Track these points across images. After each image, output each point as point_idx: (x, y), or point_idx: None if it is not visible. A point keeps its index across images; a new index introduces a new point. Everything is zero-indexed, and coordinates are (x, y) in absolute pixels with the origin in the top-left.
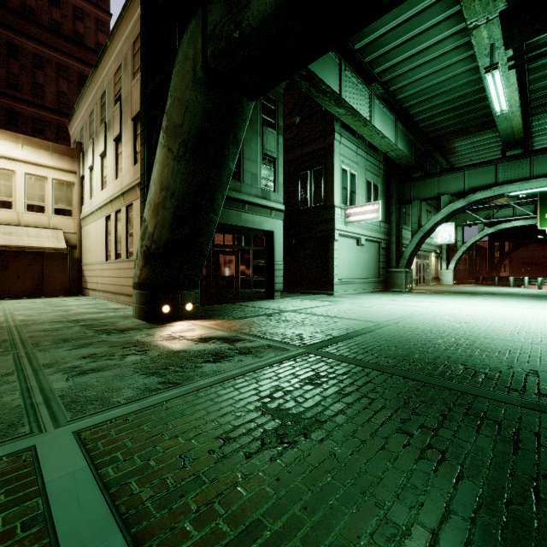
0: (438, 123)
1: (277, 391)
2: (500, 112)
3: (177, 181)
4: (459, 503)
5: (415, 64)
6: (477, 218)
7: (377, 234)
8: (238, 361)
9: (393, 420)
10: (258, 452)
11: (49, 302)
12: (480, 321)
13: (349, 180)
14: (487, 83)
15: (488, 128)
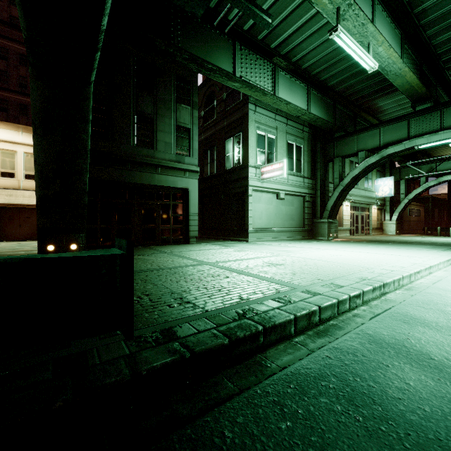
0: (352, 86)
1: None
2: (371, 70)
3: (36, 151)
4: None
5: (305, 36)
6: (420, 171)
7: (300, 189)
8: None
9: None
10: None
11: (25, 244)
12: (298, 264)
13: (267, 143)
14: (339, 45)
15: None
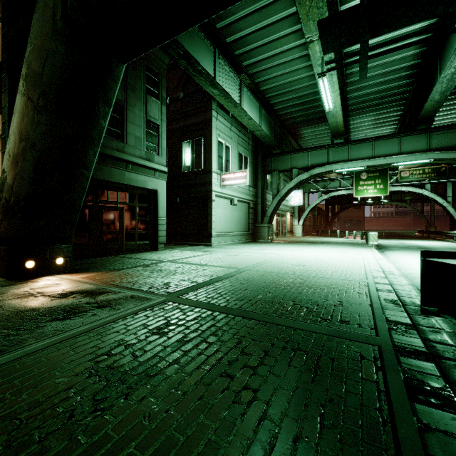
0: (290, 113)
1: (118, 346)
2: (328, 109)
3: (38, 132)
4: (254, 450)
5: (273, 64)
6: (317, 187)
7: (247, 196)
8: (92, 315)
9: (222, 363)
10: (59, 430)
11: None
12: (313, 264)
13: (225, 151)
14: (319, 86)
15: (323, 122)
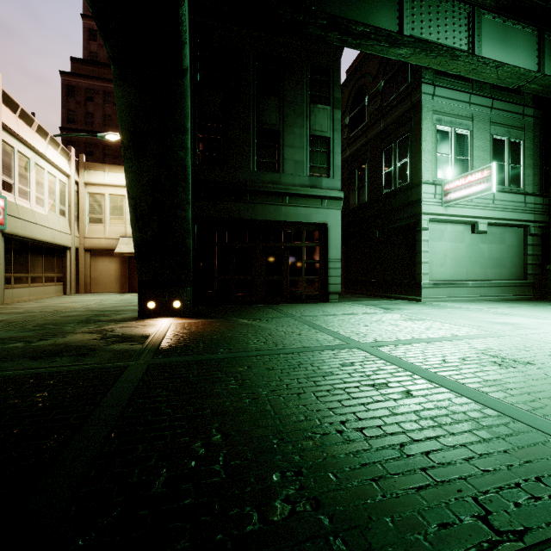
0: None
1: None
2: None
3: (128, 181)
4: None
5: None
6: None
7: (517, 214)
8: (51, 361)
9: None
10: None
11: None
12: None
13: (454, 144)
14: None
15: None
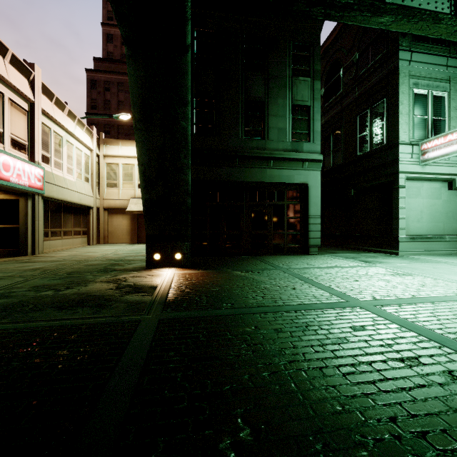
0: None
1: None
2: None
3: (138, 150)
4: None
5: None
6: None
7: None
8: (74, 312)
9: None
10: None
11: None
12: None
13: (431, 105)
14: None
15: None
